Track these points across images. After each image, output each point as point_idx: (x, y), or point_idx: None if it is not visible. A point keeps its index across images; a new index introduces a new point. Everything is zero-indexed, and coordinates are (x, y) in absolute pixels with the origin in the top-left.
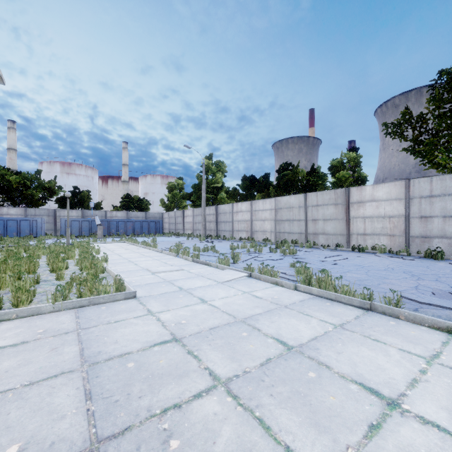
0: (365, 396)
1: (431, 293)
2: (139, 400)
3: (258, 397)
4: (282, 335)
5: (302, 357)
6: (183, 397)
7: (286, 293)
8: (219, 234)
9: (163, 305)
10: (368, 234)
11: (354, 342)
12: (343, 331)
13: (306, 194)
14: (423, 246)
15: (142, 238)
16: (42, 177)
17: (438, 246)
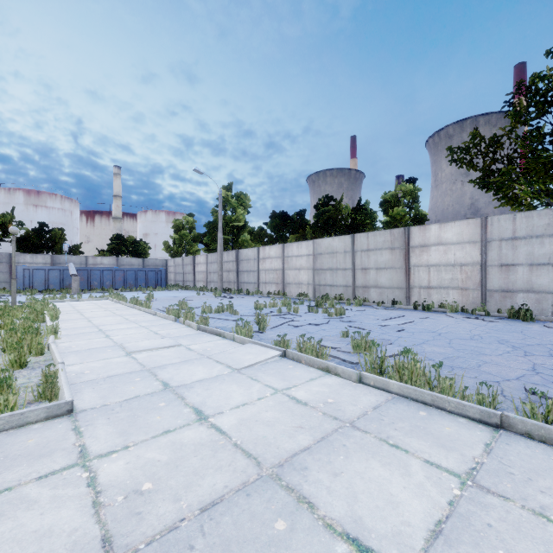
0: None
1: None
2: None
3: None
4: (363, 522)
5: None
6: None
7: (346, 390)
8: (240, 287)
9: (119, 432)
10: (433, 288)
11: (526, 541)
12: (484, 497)
13: (354, 235)
14: (504, 303)
15: (136, 293)
16: None
17: (523, 302)
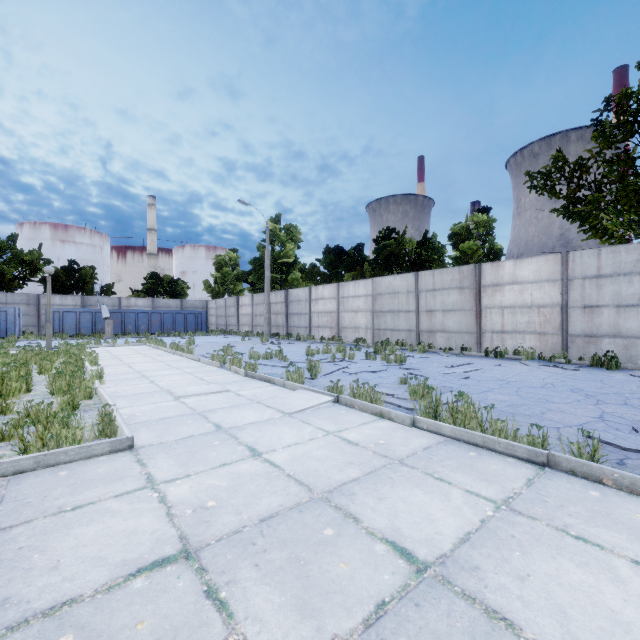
0: None
1: (630, 428)
2: None
3: None
4: (401, 531)
5: (450, 594)
6: None
7: (398, 433)
8: (290, 331)
9: (179, 464)
10: (507, 332)
11: (542, 547)
12: (514, 517)
13: (418, 273)
14: (587, 350)
15: (174, 338)
16: (21, 246)
17: (609, 349)
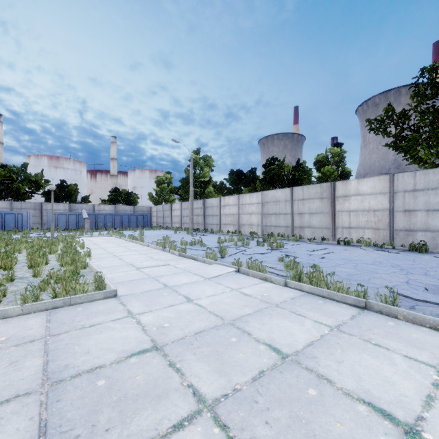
0: (377, 421)
1: (424, 288)
2: (105, 435)
3: (251, 426)
4: (274, 340)
5: (299, 368)
6: (160, 429)
7: (276, 290)
8: (206, 227)
9: (145, 305)
10: (353, 228)
11: (354, 348)
12: (340, 334)
13: (293, 188)
14: (407, 240)
15: (130, 231)
16: (29, 171)
17: (421, 239)
